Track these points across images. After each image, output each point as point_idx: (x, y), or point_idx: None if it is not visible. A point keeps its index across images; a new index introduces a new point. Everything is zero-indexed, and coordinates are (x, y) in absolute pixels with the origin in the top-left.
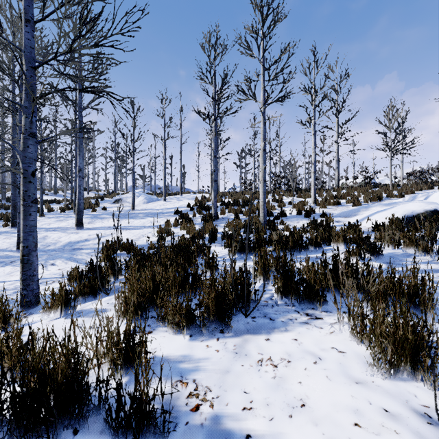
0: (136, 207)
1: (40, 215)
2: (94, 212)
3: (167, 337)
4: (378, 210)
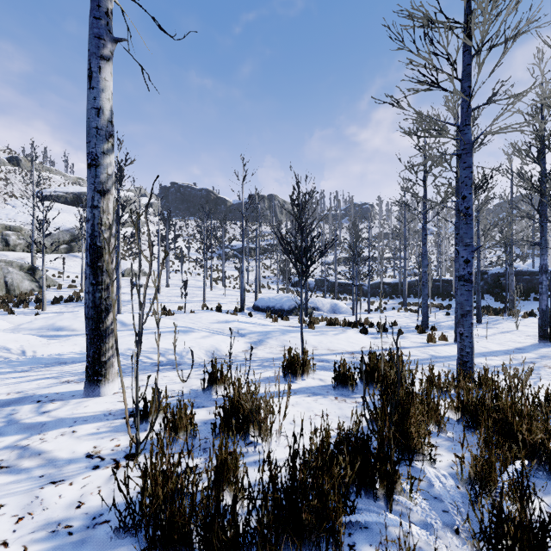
0: None
1: None
2: None
3: None
4: None
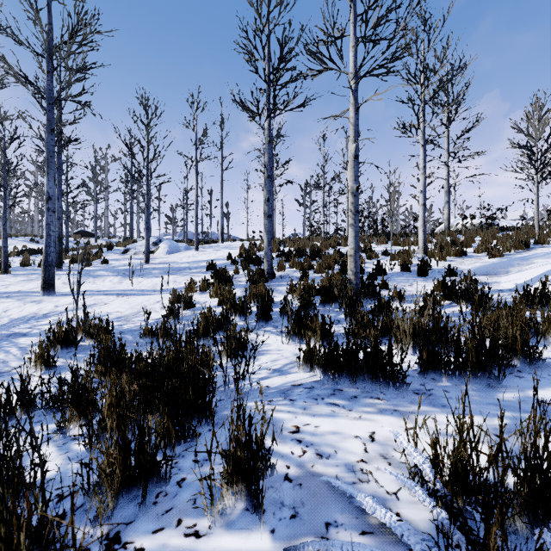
0: (153, 259)
1: (3, 272)
2: (88, 266)
3: None
4: None
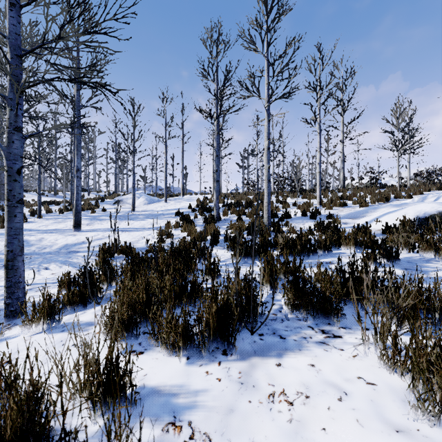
0: (136, 208)
1: (38, 217)
2: (93, 213)
3: (160, 359)
4: (388, 211)
